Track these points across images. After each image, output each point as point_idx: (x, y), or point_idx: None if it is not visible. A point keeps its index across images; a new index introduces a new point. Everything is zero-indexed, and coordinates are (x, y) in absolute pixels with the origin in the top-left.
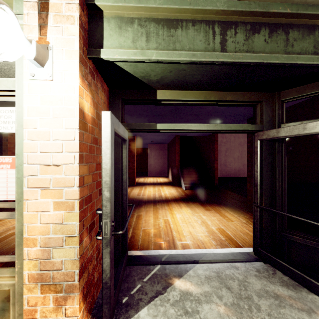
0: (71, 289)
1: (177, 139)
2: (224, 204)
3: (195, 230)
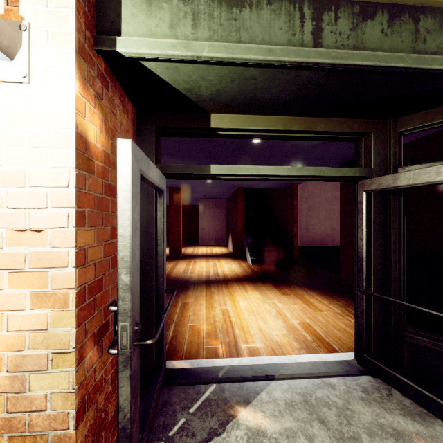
0: None
1: (240, 192)
2: (308, 285)
3: (268, 326)
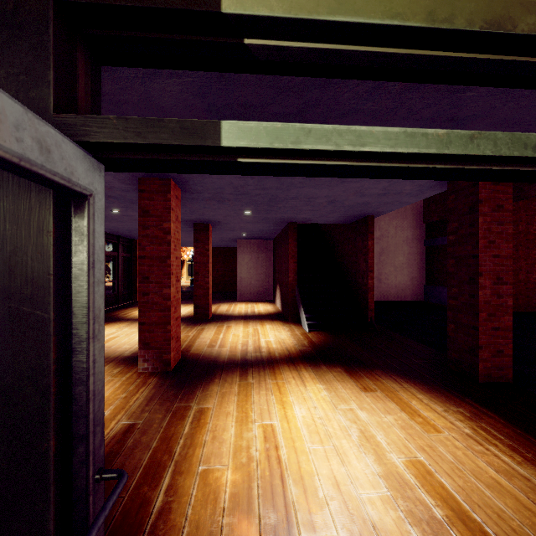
0: None
1: (292, 229)
2: (398, 369)
3: (349, 472)
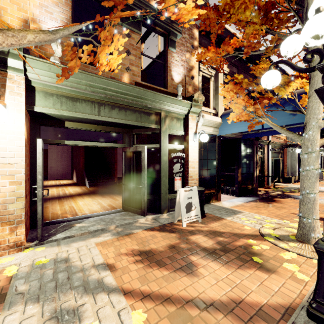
0: (20, 222)
1: None
2: (117, 193)
3: (92, 207)
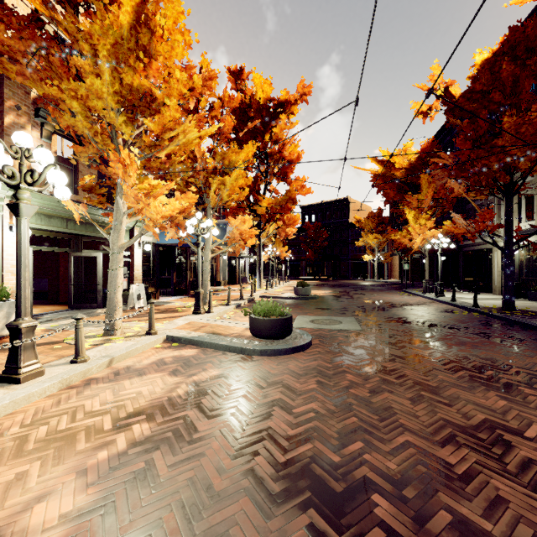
0: None
1: None
2: None
3: None
